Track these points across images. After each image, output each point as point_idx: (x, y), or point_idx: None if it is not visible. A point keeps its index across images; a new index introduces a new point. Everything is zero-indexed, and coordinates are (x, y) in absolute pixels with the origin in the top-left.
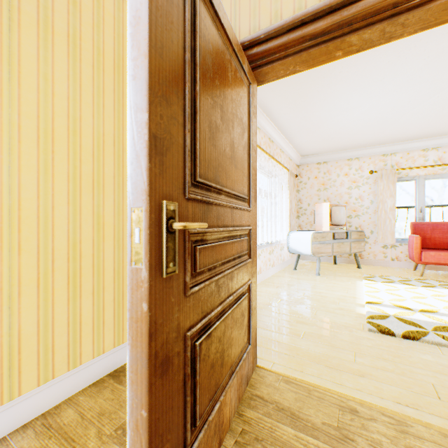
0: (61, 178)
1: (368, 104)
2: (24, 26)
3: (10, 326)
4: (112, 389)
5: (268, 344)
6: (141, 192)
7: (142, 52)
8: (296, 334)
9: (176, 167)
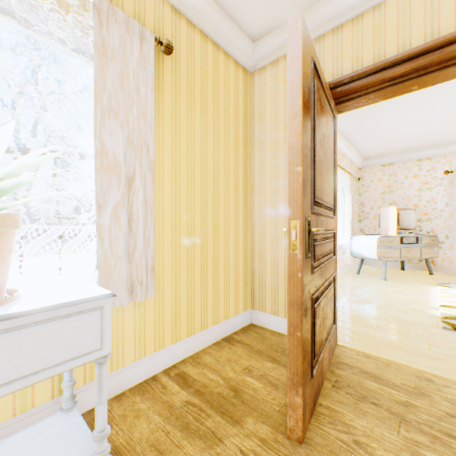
0: (197, 196)
1: (442, 106)
2: (181, 98)
3: (175, 294)
4: (229, 348)
5: (343, 331)
6: (296, 211)
7: (297, 133)
8: (368, 326)
9: (308, 194)
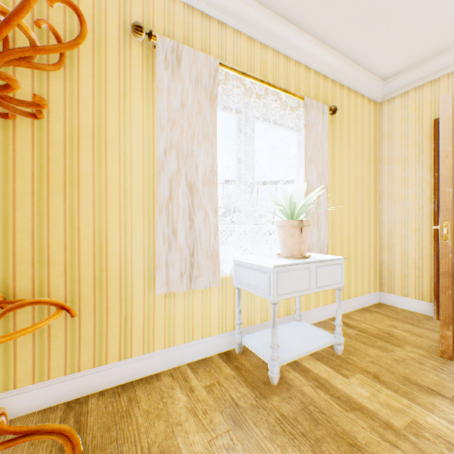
0: (344, 204)
1: None
2: (336, 139)
3: None
4: (369, 314)
5: None
6: (447, 216)
7: (448, 167)
8: None
9: None
